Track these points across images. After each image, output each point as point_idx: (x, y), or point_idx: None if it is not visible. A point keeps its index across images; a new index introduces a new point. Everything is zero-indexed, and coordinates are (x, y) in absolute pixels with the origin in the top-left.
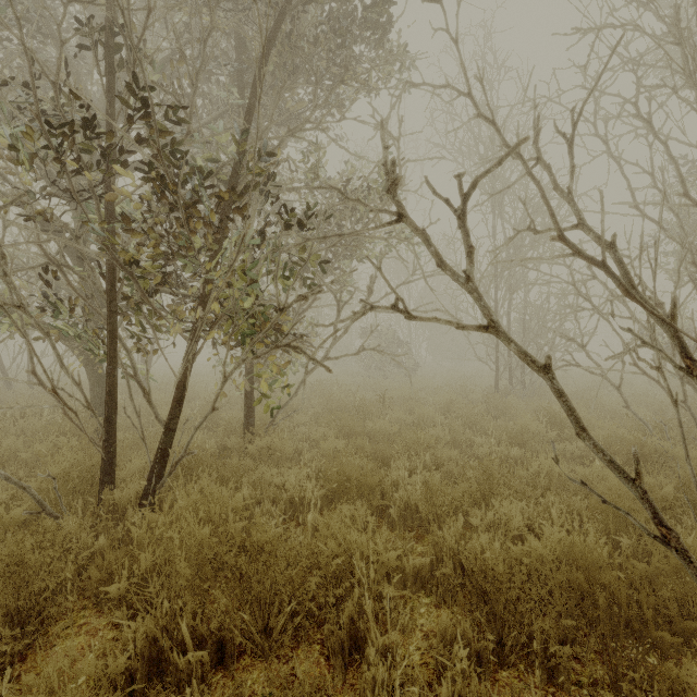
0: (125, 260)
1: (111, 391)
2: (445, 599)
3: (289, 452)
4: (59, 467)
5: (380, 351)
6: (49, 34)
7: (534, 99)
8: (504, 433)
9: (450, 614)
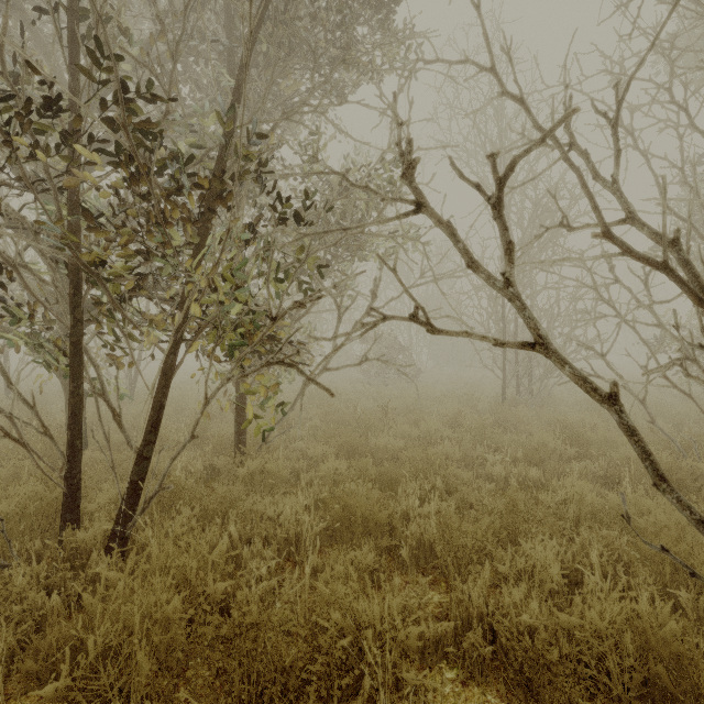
0: (90, 260)
1: (75, 413)
2: (474, 674)
3: (284, 475)
4: (13, 502)
5: (385, 361)
6: (17, 8)
7: (564, 77)
8: (520, 451)
9: (482, 698)
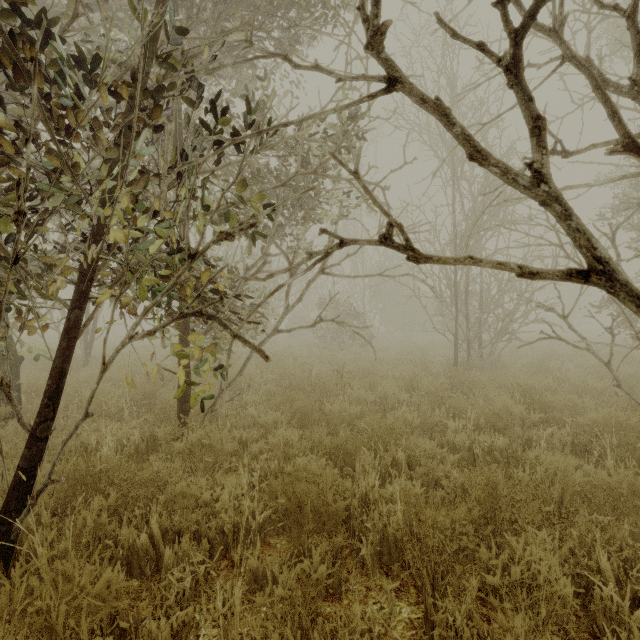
0: None
1: None
2: None
3: (228, 449)
4: None
5: (340, 322)
6: None
7: None
8: (482, 417)
9: None
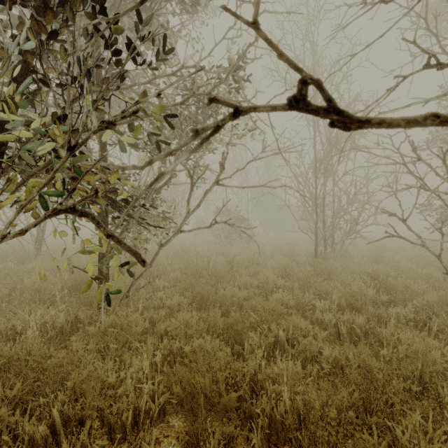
0: None
1: None
2: None
3: (136, 331)
4: None
5: (231, 224)
6: None
7: None
8: (343, 299)
9: None
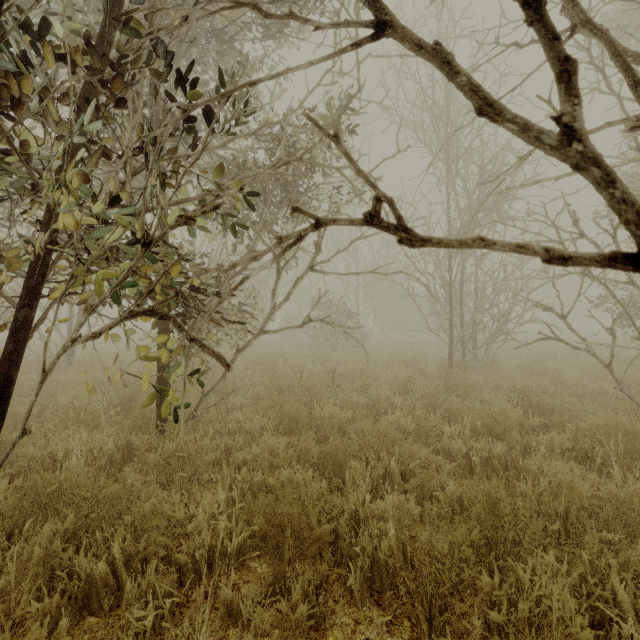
0: None
1: None
2: None
3: (207, 460)
4: None
5: (330, 322)
6: None
7: None
8: (479, 421)
9: None
